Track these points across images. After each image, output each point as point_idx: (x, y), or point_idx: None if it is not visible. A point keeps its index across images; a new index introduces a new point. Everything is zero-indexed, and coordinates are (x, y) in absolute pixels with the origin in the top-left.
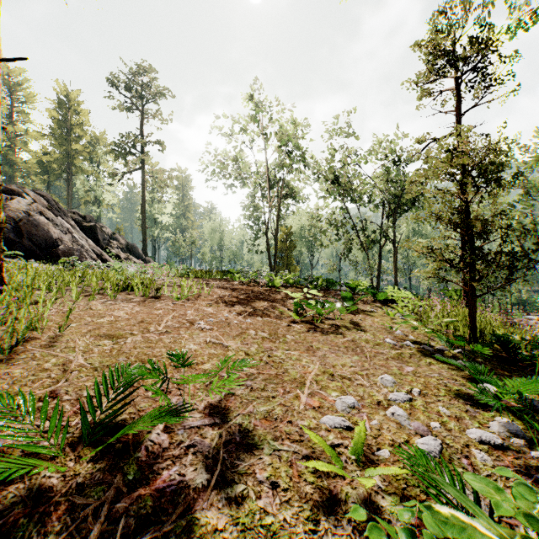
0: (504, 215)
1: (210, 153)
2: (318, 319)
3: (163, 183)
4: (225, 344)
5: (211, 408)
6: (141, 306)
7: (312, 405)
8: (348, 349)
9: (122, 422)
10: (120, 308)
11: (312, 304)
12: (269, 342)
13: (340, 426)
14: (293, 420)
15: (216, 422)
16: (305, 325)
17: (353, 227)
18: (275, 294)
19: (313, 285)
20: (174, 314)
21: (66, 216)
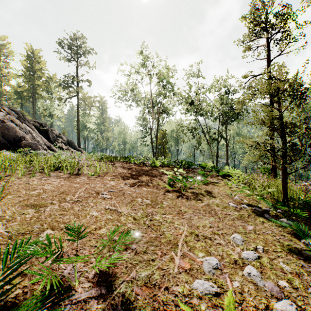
0: (308, 120)
1: (117, 86)
2: (184, 189)
3: (90, 104)
4: (119, 210)
5: (100, 276)
6: (65, 181)
7: (184, 268)
8: (206, 212)
9: (13, 299)
10: (49, 183)
11: (180, 179)
12: (151, 207)
13: (209, 292)
14: (169, 286)
15: (101, 292)
16: (175, 193)
17: (202, 131)
18: (156, 171)
19: (179, 165)
20: (87, 187)
21: (29, 123)
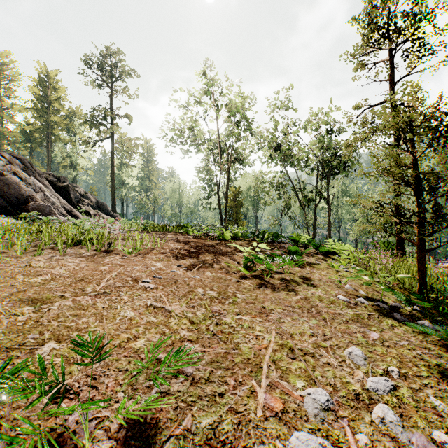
0: None
1: (169, 123)
2: (268, 273)
3: (130, 150)
4: (167, 308)
5: (130, 426)
6: (88, 262)
7: (274, 408)
8: (303, 310)
9: None
10: (63, 264)
11: (262, 258)
12: (218, 303)
13: None
14: (249, 445)
15: None
16: (255, 281)
17: (292, 188)
18: (225, 247)
19: (260, 238)
20: (120, 270)
21: (41, 177)
